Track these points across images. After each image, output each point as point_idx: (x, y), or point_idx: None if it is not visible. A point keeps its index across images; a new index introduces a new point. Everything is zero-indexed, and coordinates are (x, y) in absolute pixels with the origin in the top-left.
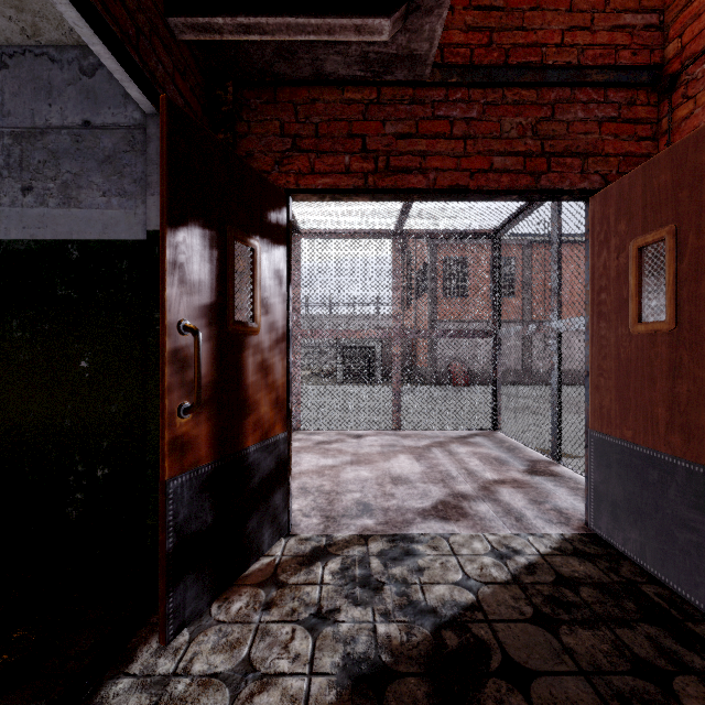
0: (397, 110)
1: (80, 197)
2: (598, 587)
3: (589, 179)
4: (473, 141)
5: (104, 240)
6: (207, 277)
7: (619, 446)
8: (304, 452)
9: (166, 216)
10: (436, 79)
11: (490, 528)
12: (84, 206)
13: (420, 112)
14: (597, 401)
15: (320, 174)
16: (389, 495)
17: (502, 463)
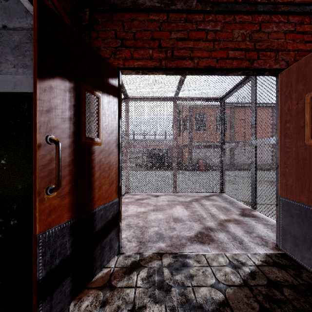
0: (177, 26)
1: (1, 68)
2: (293, 288)
3: (279, 63)
4: (218, 42)
5: (14, 92)
6: (67, 110)
7: (298, 206)
8: (130, 204)
9: (37, 70)
10: (198, 9)
11: (227, 248)
12: (3, 73)
13: (189, 27)
14: (284, 181)
15: (136, 59)
16: (172, 228)
17: (228, 210)
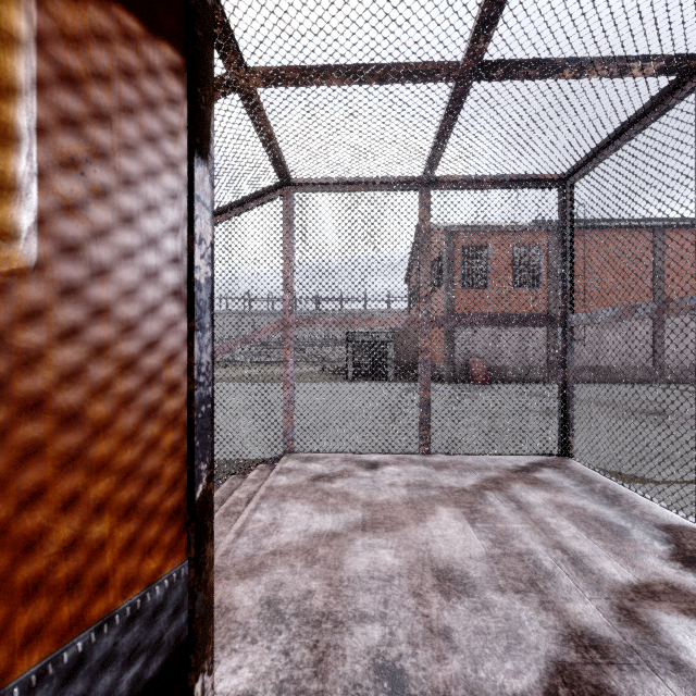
0: None
1: None
2: None
3: None
4: None
5: None
6: None
7: None
8: (291, 497)
9: None
10: None
11: None
12: None
13: None
14: None
15: None
16: (440, 634)
17: (618, 532)
